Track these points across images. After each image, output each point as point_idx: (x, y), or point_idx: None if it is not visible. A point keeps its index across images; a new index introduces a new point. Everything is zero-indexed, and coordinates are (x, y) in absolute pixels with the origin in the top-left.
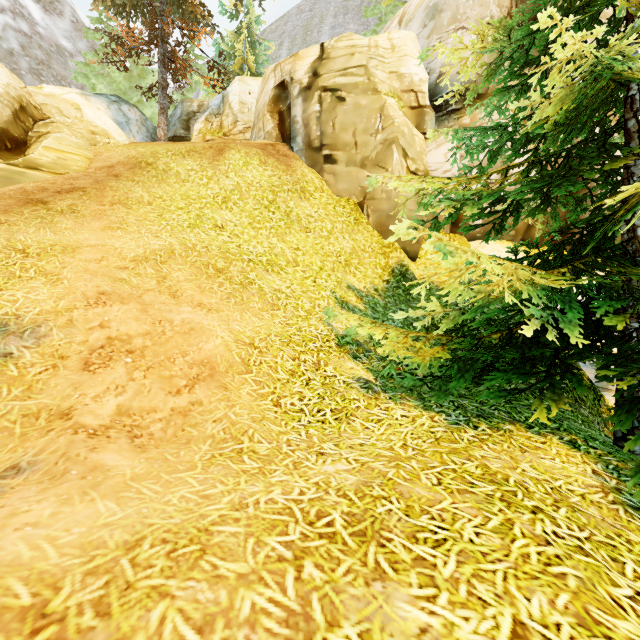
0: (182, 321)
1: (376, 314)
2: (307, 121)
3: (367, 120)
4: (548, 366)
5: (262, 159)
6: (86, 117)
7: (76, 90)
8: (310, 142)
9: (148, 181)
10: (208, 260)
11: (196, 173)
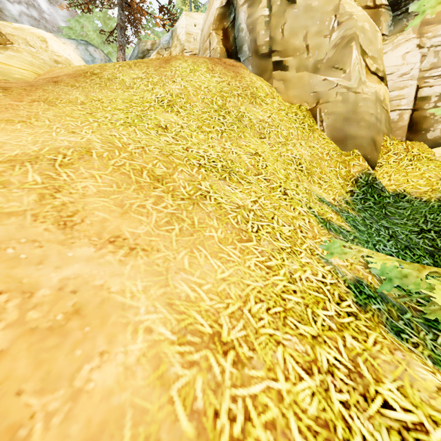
0: (59, 287)
1: (362, 235)
2: (255, 28)
3: (320, 21)
4: None
5: (209, 67)
6: (51, 48)
7: (50, 33)
8: (258, 49)
9: (89, 87)
10: (142, 164)
11: (141, 80)
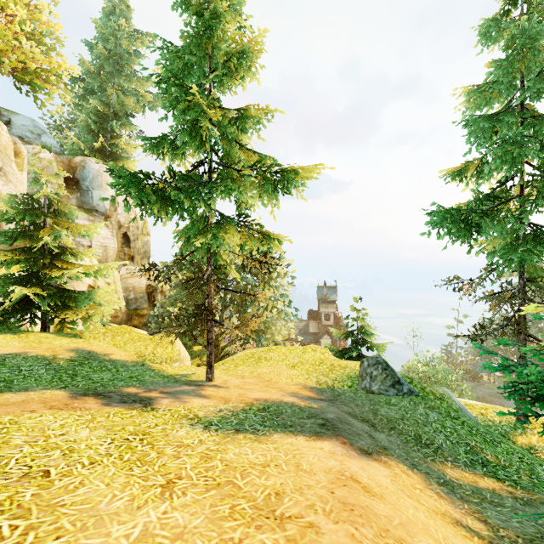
0: None
1: None
2: None
3: None
4: (30, 315)
5: None
6: None
7: None
8: None
9: None
10: None
11: None
